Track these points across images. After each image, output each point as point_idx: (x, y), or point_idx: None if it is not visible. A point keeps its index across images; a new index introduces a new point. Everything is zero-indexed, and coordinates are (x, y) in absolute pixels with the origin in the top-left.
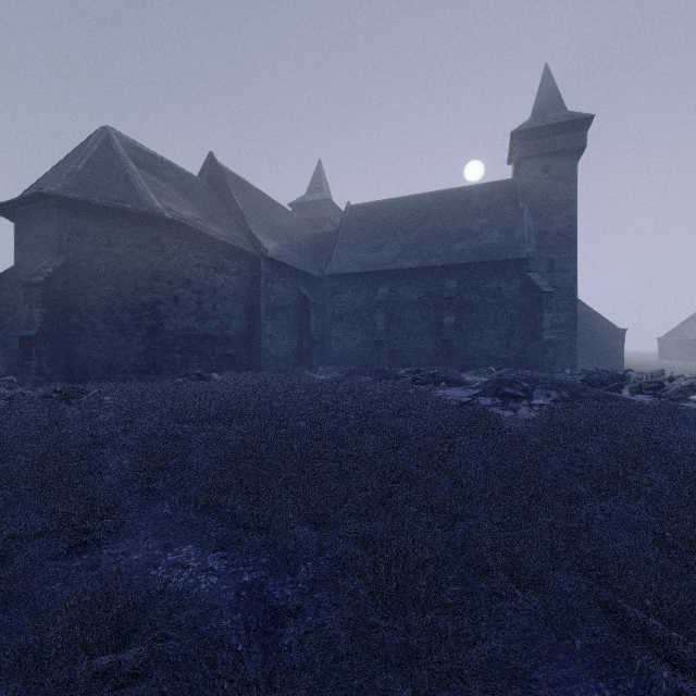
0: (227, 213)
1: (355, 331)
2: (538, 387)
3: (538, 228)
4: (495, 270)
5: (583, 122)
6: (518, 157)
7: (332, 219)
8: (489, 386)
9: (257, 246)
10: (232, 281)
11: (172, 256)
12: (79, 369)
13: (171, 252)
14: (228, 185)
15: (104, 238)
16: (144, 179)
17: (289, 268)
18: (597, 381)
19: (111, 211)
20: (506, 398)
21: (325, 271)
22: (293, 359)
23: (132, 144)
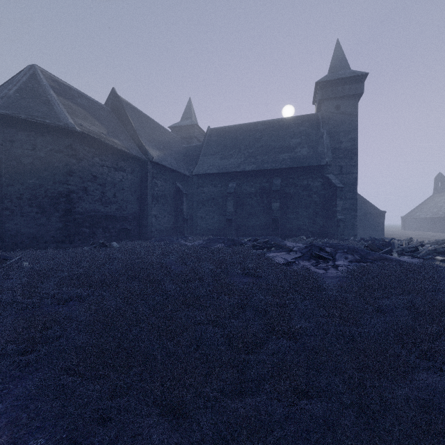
0: (125, 130)
1: (213, 212)
2: (339, 252)
3: (333, 146)
4: (305, 172)
5: (361, 77)
6: (320, 98)
7: (198, 137)
8: (306, 251)
9: (145, 153)
10: (127, 177)
11: (82, 158)
12: (10, 240)
13: (81, 156)
14: (126, 111)
15: (30, 144)
16: (61, 103)
17: (168, 169)
18: (375, 246)
19: (35, 125)
20: (317, 260)
21: (193, 172)
22: (171, 231)
23: (53, 78)
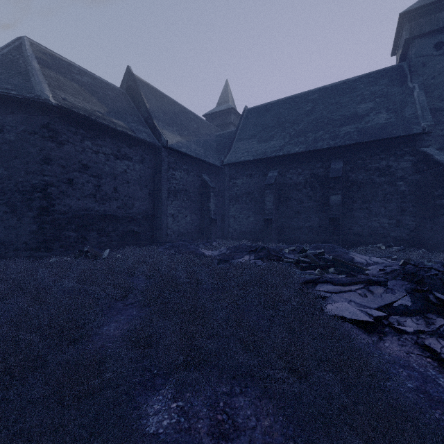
0: (138, 113)
1: (248, 210)
2: None
3: (430, 106)
4: (384, 148)
5: None
6: (407, 37)
7: (235, 123)
8: (408, 288)
9: (159, 138)
10: (134, 167)
11: (66, 142)
12: None
13: (64, 139)
14: (140, 90)
15: None
16: (43, 75)
17: (191, 157)
18: None
19: (3, 100)
20: None
21: (224, 161)
22: (195, 234)
23: (48, 52)
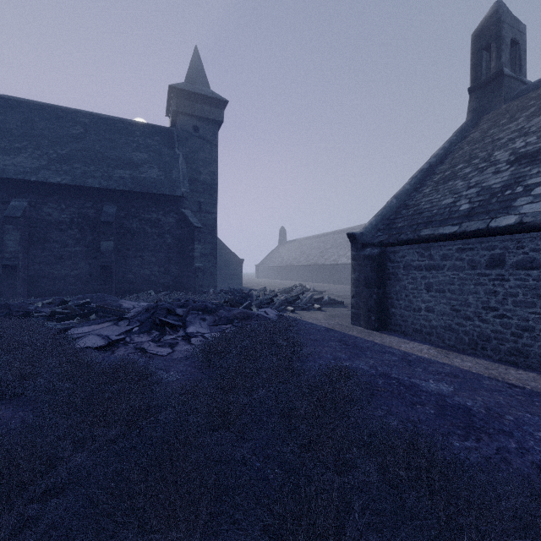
0: None
1: None
2: (194, 314)
3: (191, 175)
4: (155, 202)
5: (221, 103)
6: (175, 109)
7: None
8: (146, 317)
9: None
10: None
11: None
12: None
13: None
14: None
15: None
16: None
17: None
18: (236, 301)
19: None
20: (163, 329)
21: None
22: None
23: None
